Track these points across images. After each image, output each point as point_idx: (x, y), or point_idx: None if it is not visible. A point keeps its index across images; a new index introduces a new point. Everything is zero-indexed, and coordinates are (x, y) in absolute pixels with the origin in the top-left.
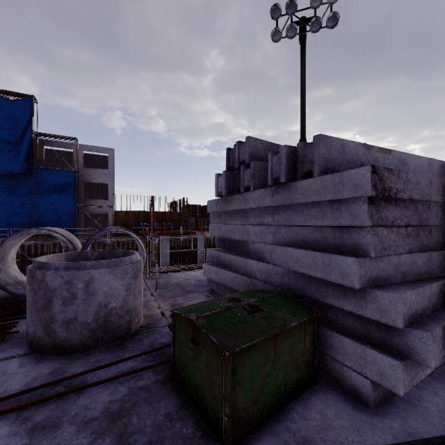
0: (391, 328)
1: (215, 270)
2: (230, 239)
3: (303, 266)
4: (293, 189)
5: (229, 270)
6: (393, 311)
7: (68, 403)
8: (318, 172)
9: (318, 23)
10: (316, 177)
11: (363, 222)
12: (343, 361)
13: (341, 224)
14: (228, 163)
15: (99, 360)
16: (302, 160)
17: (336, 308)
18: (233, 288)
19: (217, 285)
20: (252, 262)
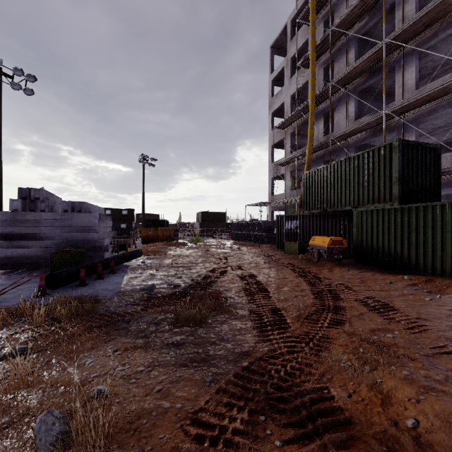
0: (102, 247)
1: (12, 250)
2: (16, 234)
3: (79, 238)
4: (73, 215)
5: (27, 248)
6: (103, 243)
7: (33, 281)
8: (84, 212)
9: (17, 85)
10: (83, 213)
11: (97, 225)
12: (91, 259)
13: (91, 225)
14: (21, 195)
15: (11, 281)
16: (77, 207)
17: (88, 247)
18: (29, 256)
19: (9, 259)
20: (48, 241)
